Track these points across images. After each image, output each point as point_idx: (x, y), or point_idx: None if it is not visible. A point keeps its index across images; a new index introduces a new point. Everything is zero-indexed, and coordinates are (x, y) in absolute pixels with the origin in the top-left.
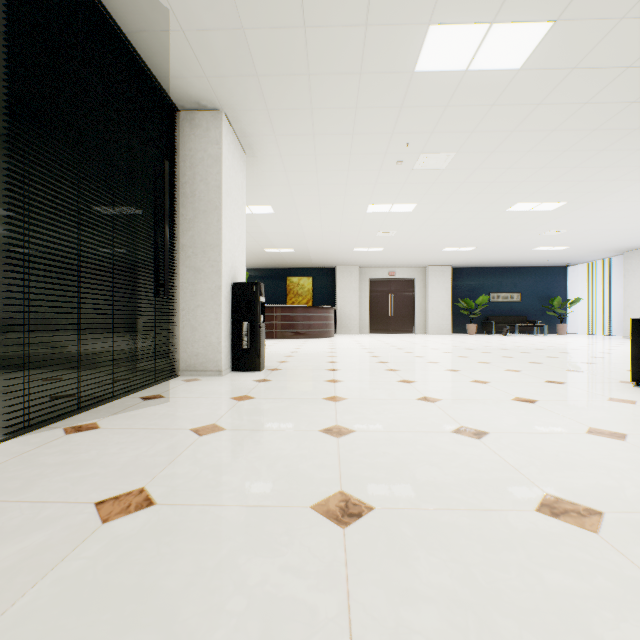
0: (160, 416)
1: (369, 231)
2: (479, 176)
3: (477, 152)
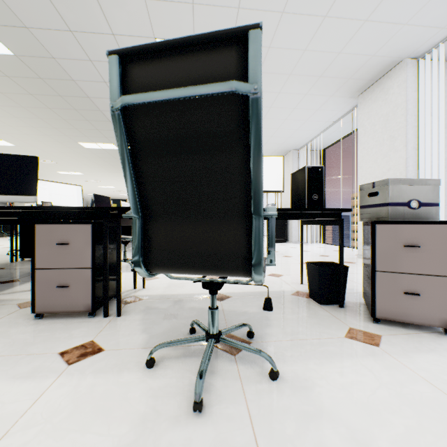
0: (0, 238)
1: (113, 191)
2: (117, 183)
3: (104, 180)
